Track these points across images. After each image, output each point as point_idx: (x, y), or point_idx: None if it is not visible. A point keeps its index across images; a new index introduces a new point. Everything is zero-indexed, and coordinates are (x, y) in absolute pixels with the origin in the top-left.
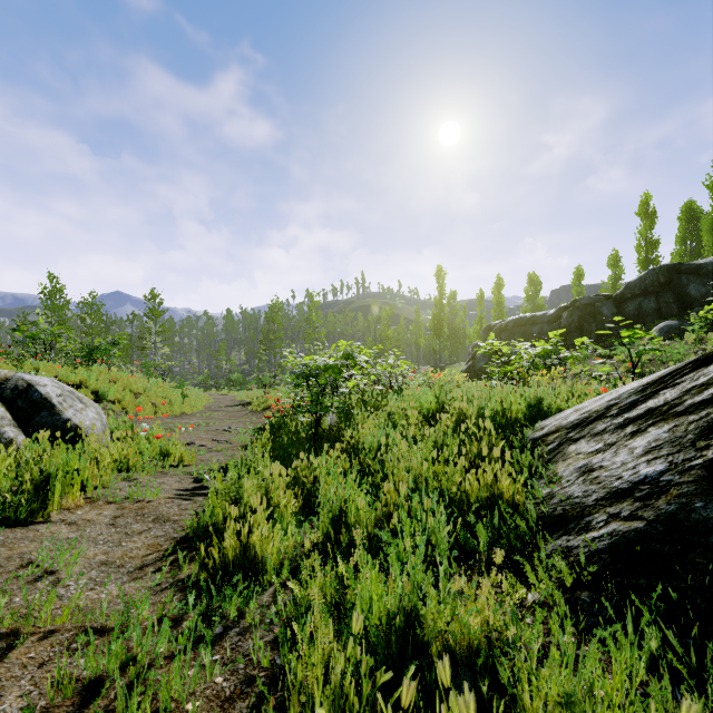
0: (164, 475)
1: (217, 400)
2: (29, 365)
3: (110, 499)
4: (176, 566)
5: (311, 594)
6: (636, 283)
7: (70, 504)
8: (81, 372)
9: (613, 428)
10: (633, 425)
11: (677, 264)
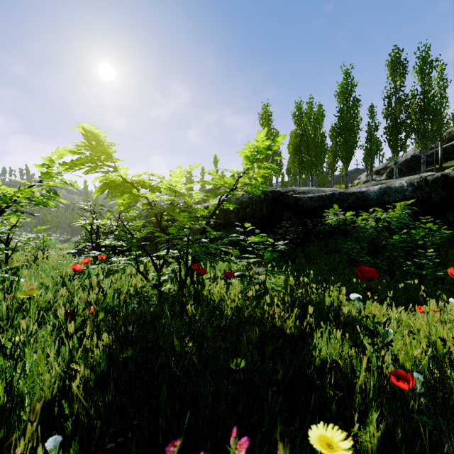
0: None
1: None
2: None
3: None
4: None
5: None
6: None
7: None
8: None
9: None
10: None
11: None
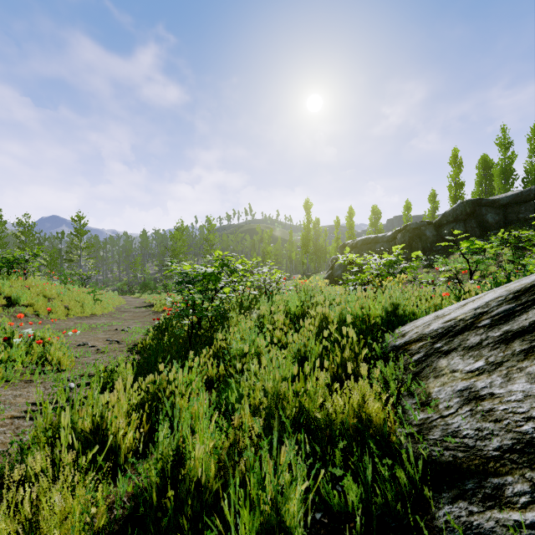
0: (28, 384)
1: (129, 302)
2: None
3: None
4: None
5: None
6: (450, 213)
7: None
8: None
9: (492, 342)
10: (520, 340)
11: (479, 199)
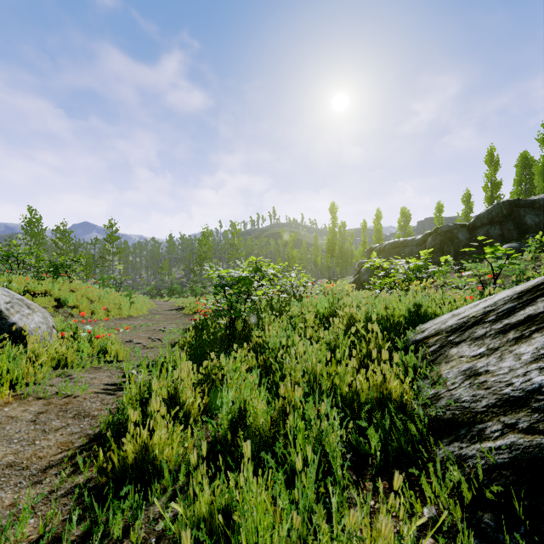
0: (98, 370)
1: (159, 305)
2: (4, 278)
3: (41, 395)
4: (79, 468)
5: (182, 537)
6: (485, 214)
7: (0, 401)
8: (47, 283)
9: (494, 333)
10: (515, 330)
11: (517, 200)
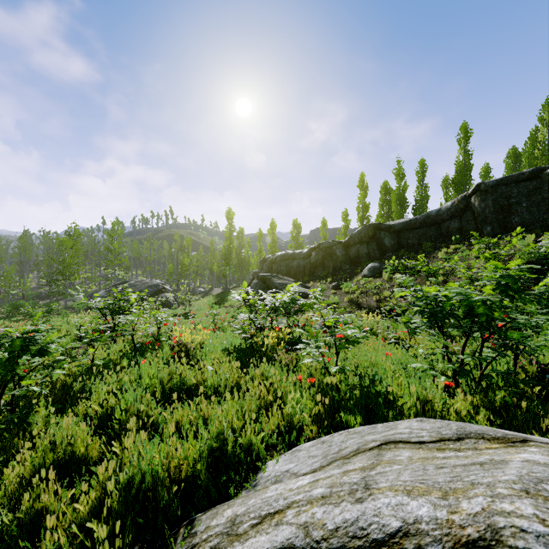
0: None
1: None
2: None
3: None
4: None
5: None
6: (356, 234)
7: None
8: None
9: None
10: None
11: (379, 224)
